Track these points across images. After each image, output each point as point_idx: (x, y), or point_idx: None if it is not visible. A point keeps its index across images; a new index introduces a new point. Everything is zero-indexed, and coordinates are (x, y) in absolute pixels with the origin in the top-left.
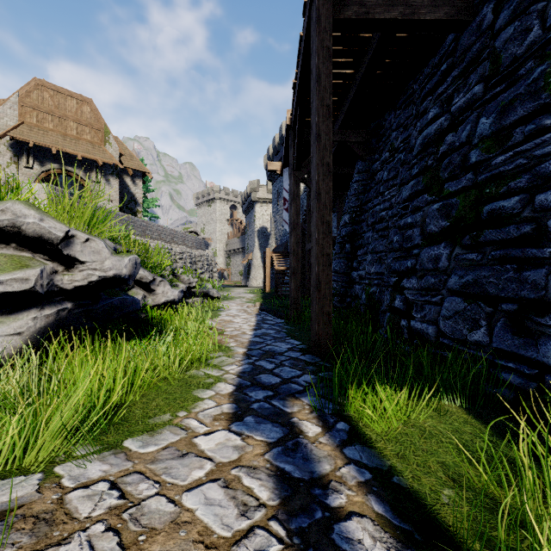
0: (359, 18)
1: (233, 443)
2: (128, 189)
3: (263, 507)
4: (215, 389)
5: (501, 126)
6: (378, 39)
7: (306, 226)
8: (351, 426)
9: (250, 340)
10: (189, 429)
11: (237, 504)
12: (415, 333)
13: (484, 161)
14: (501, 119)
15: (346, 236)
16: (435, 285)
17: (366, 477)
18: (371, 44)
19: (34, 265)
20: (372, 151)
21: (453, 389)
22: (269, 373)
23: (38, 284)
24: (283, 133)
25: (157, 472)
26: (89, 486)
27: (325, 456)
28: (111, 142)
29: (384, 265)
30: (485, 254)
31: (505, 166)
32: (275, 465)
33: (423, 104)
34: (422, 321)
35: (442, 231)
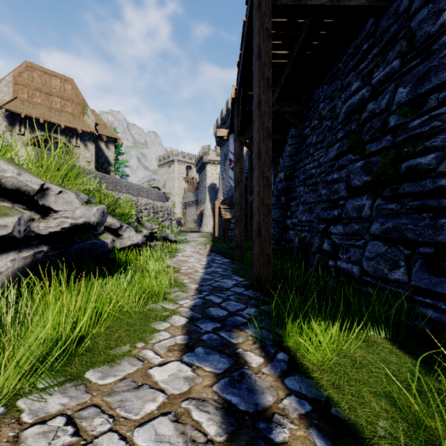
0: (294, 4)
1: (184, 374)
2: (103, 153)
3: (210, 444)
4: (170, 321)
5: (417, 94)
6: (309, 23)
7: (248, 183)
8: (290, 356)
9: (202, 277)
10: (146, 359)
11: (185, 441)
12: (341, 272)
13: (401, 124)
14: (417, 88)
15: (281, 190)
16: (359, 231)
17: (306, 409)
18: (303, 28)
19: (13, 214)
20: (303, 120)
21: (378, 322)
22: (218, 306)
23: (15, 230)
24: (229, 106)
25: (113, 405)
26: (47, 422)
27: (268, 387)
28: (88, 114)
29: (314, 214)
30: (403, 204)
31: (421, 128)
32: (223, 397)
33: (346, 79)
34: (347, 261)
35: (365, 185)
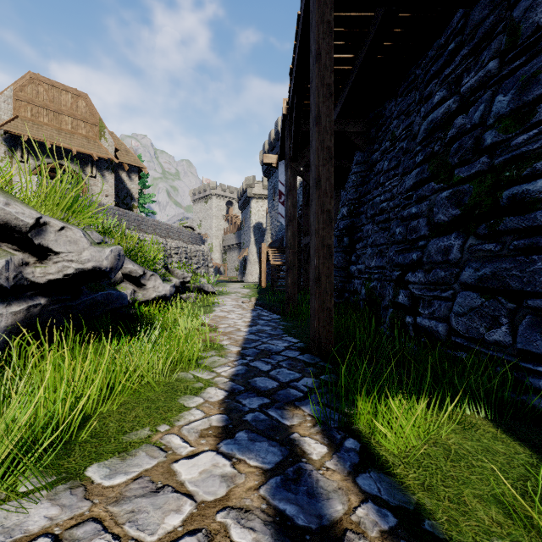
0: None
1: (221, 471)
2: (124, 185)
3: None
4: (204, 396)
5: (522, 102)
6: (381, 17)
7: (301, 221)
8: (362, 444)
9: (245, 337)
10: (170, 449)
11: None
12: (422, 331)
13: (501, 142)
14: (522, 94)
15: (344, 229)
16: (445, 279)
17: (390, 522)
18: (373, 24)
19: None
20: (371, 142)
21: (475, 397)
22: (265, 375)
23: (2, 277)
24: (279, 128)
25: (120, 518)
26: None
27: (335, 490)
28: (106, 137)
29: (385, 258)
30: (505, 244)
31: (529, 146)
32: (273, 505)
33: (427, 88)
34: (430, 318)
35: (453, 220)
